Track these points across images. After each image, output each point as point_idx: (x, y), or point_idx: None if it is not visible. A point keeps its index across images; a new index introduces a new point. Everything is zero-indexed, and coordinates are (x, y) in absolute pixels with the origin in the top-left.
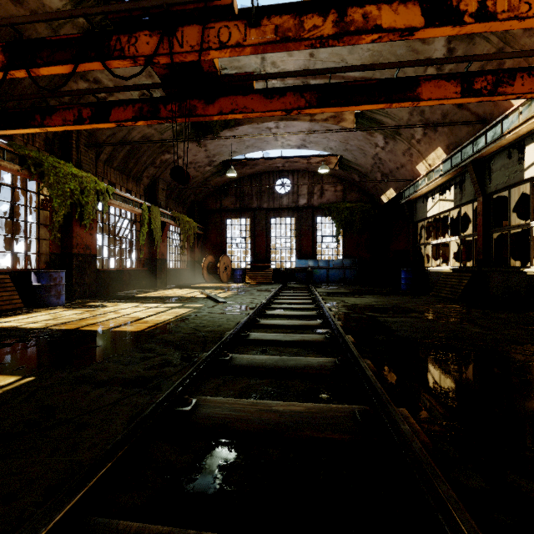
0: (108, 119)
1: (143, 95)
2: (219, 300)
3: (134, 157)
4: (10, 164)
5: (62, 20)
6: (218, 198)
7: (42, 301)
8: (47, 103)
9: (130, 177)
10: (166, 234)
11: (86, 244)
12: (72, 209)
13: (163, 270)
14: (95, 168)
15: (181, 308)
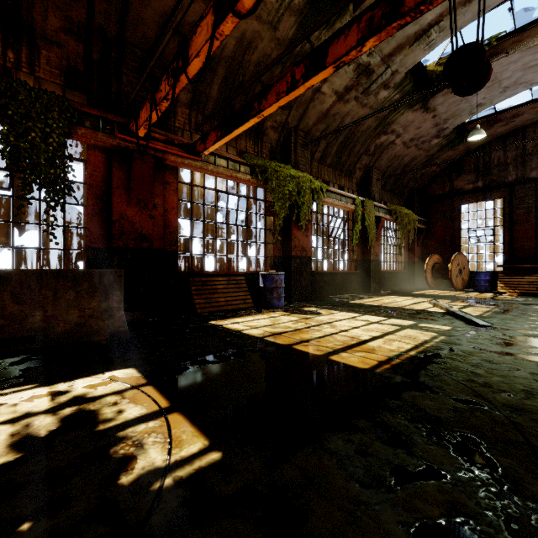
0: (324, 65)
1: (358, 67)
2: (478, 323)
3: (347, 148)
4: (243, 175)
5: (281, 11)
6: (446, 180)
7: (267, 303)
8: (263, 84)
9: (342, 172)
10: (380, 231)
11: (302, 246)
12: (290, 212)
13: (377, 273)
14: (310, 167)
15: (415, 329)
